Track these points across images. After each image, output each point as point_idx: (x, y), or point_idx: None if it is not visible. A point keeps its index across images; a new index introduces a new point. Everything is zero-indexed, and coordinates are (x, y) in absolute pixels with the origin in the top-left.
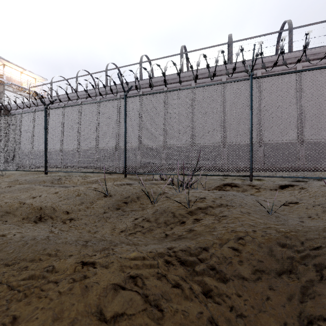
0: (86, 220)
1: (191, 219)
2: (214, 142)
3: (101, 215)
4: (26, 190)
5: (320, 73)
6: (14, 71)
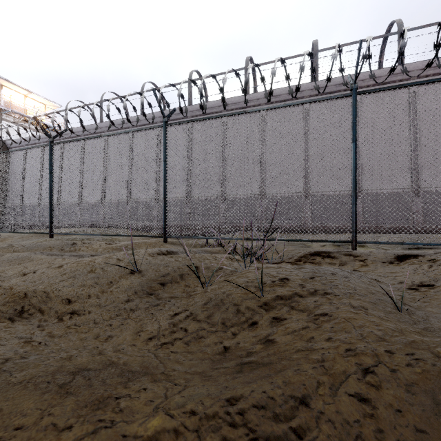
0: (96, 314)
1: (267, 318)
2: (292, 192)
3: (122, 306)
4: (19, 261)
5: None
6: (15, 94)
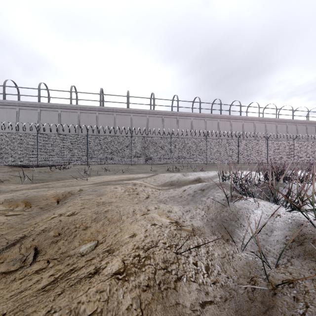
0: None
1: None
2: None
3: None
4: None
5: (139, 120)
6: None
